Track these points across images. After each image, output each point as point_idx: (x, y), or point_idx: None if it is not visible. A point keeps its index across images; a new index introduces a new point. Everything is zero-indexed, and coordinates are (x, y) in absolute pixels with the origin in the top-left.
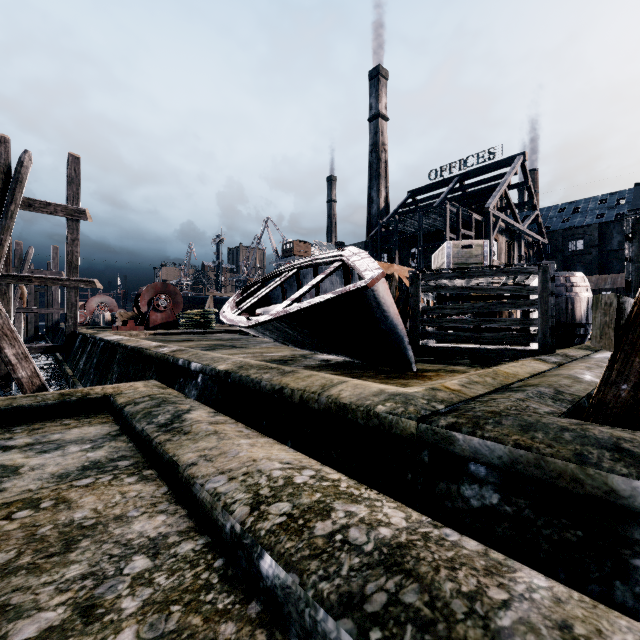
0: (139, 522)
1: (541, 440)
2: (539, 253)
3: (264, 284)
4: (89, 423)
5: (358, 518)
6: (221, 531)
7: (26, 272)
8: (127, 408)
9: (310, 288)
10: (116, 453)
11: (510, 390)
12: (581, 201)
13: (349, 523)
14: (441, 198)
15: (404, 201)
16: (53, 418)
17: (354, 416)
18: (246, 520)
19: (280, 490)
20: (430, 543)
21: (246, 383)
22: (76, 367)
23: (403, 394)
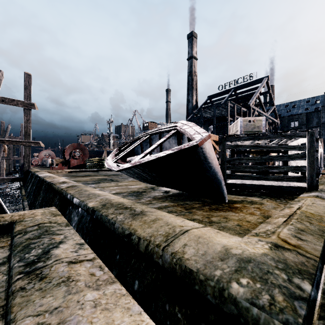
0: None
1: None
2: (275, 128)
3: (131, 144)
4: None
5: None
6: None
7: (6, 138)
8: (16, 238)
9: (156, 146)
10: None
11: None
12: (296, 101)
13: None
14: (225, 99)
15: (205, 101)
16: None
17: (203, 290)
18: None
19: None
20: None
21: (104, 222)
22: (26, 190)
23: (253, 260)
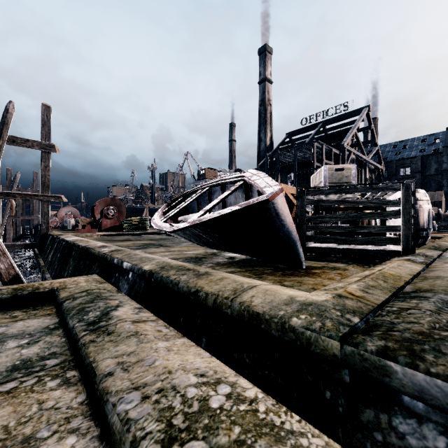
0: (46, 447)
1: None
2: (379, 177)
3: (184, 198)
4: (34, 315)
5: None
6: None
7: (14, 190)
8: (66, 303)
9: (219, 201)
10: (48, 349)
11: (410, 296)
12: (408, 140)
13: None
14: (310, 138)
15: (283, 140)
16: (6, 310)
17: (268, 327)
18: None
19: (195, 419)
20: None
21: (166, 283)
22: (46, 259)
23: (314, 304)
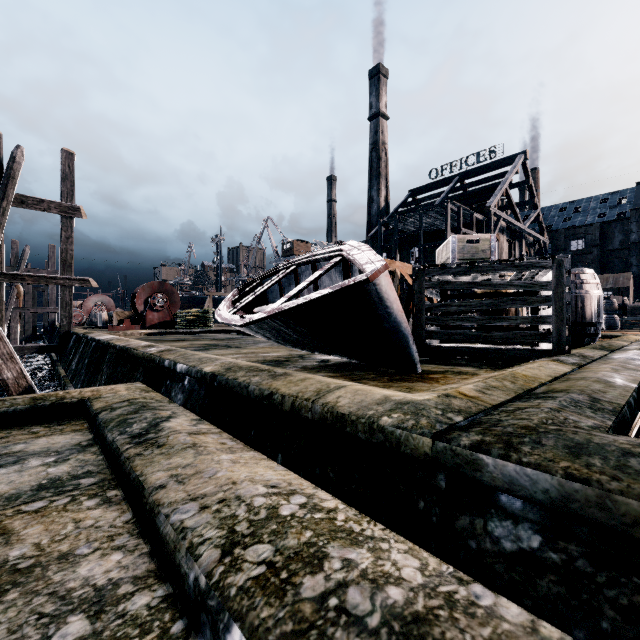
0: (87, 563)
1: (601, 469)
2: (540, 252)
3: (262, 282)
4: (60, 431)
5: (359, 571)
6: (184, 581)
7: (22, 271)
8: (102, 414)
9: (307, 284)
10: (81, 468)
11: (536, 397)
12: (582, 200)
13: (347, 579)
14: (442, 197)
15: (404, 200)
16: (22, 425)
17: (354, 429)
18: (214, 570)
19: (261, 526)
20: (457, 612)
21: (233, 387)
22: (69, 367)
23: (412, 402)
